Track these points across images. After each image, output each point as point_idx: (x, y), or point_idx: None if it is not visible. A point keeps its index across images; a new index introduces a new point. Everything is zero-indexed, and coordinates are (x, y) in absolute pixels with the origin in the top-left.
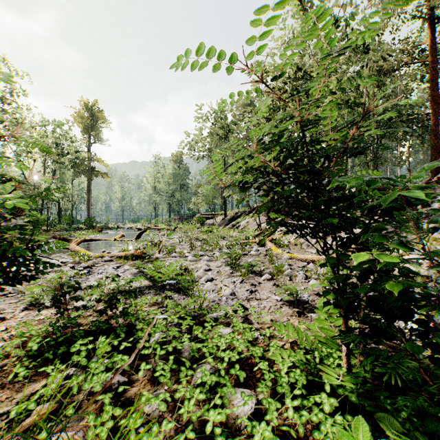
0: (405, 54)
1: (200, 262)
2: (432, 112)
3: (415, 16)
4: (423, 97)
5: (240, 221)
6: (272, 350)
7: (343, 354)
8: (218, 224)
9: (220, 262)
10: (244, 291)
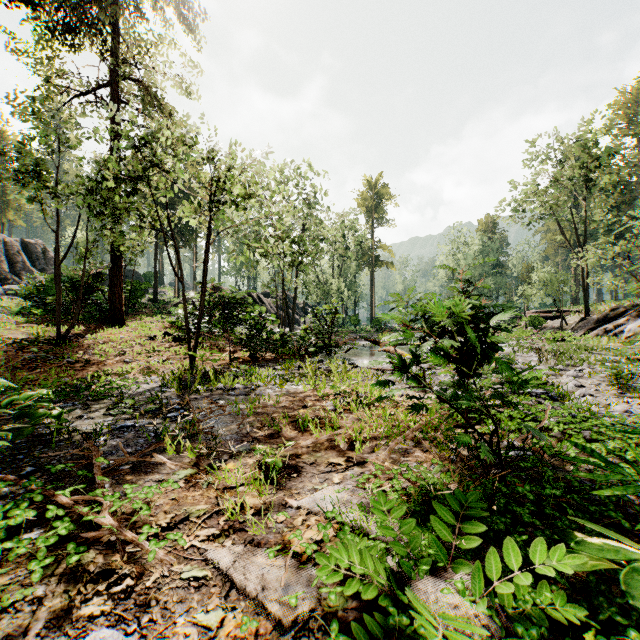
0: None
1: (561, 377)
2: None
3: None
4: None
5: (623, 323)
6: None
7: None
8: (571, 328)
9: (595, 381)
10: None
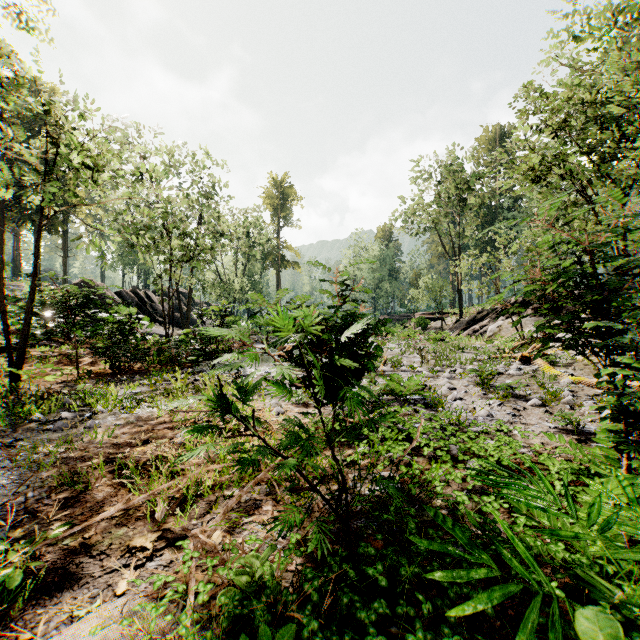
0: None
1: (438, 379)
2: None
3: None
4: None
5: (487, 324)
6: (542, 458)
7: (622, 468)
8: (449, 328)
9: (465, 381)
10: (504, 414)
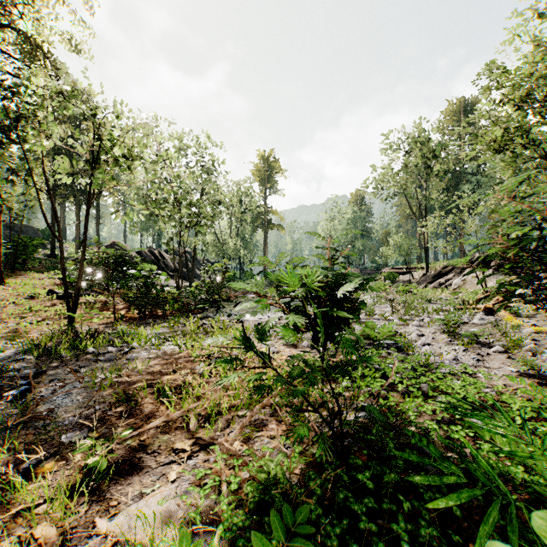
0: None
1: (408, 326)
2: None
3: None
4: None
5: (452, 277)
6: (504, 397)
7: None
8: (416, 281)
9: (433, 329)
10: (469, 359)
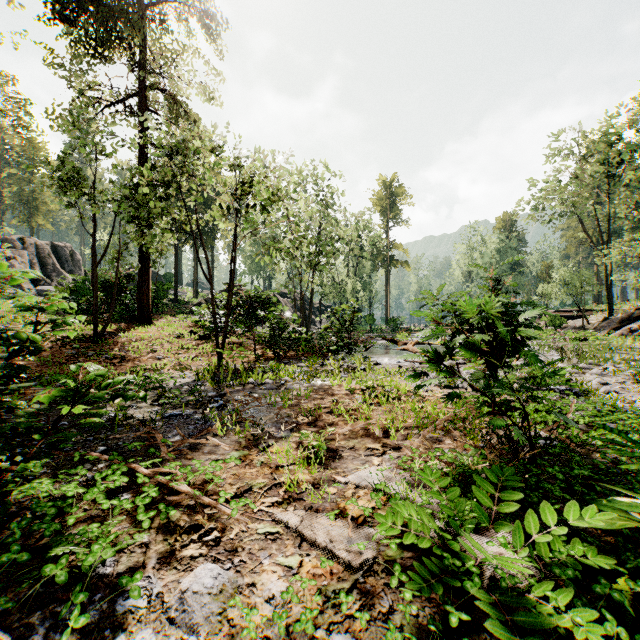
0: None
1: (585, 375)
2: None
3: None
4: None
5: None
6: None
7: None
8: (593, 328)
9: (620, 379)
10: None
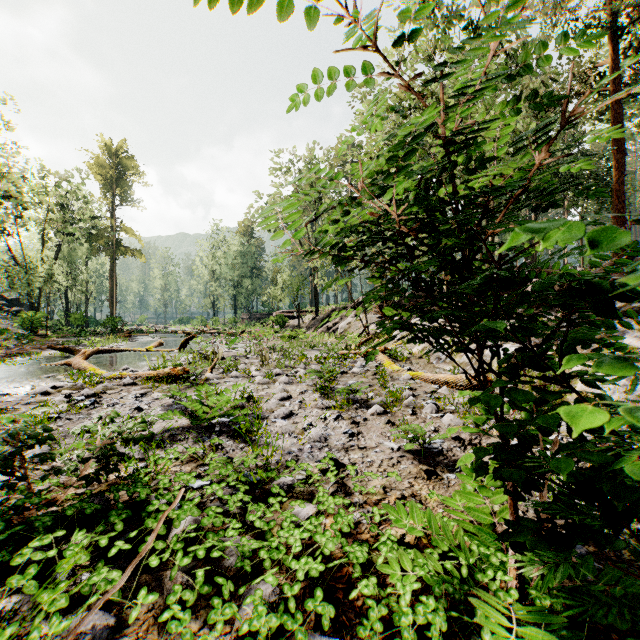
0: (578, 80)
1: (274, 385)
2: (614, 164)
3: (591, 25)
4: (600, 144)
5: (339, 321)
6: (384, 553)
7: (510, 561)
8: (306, 326)
9: (305, 386)
10: (340, 435)
